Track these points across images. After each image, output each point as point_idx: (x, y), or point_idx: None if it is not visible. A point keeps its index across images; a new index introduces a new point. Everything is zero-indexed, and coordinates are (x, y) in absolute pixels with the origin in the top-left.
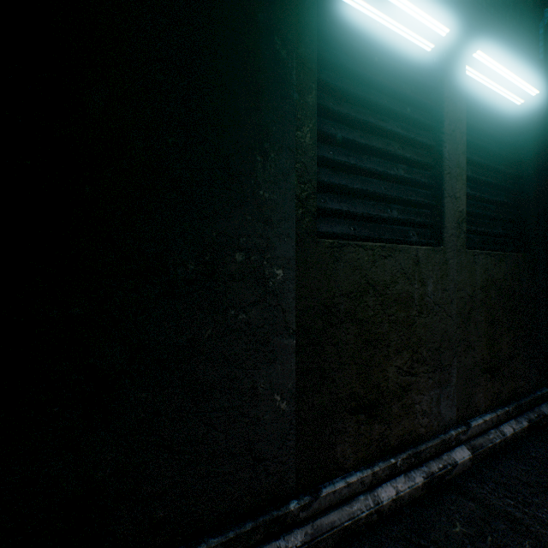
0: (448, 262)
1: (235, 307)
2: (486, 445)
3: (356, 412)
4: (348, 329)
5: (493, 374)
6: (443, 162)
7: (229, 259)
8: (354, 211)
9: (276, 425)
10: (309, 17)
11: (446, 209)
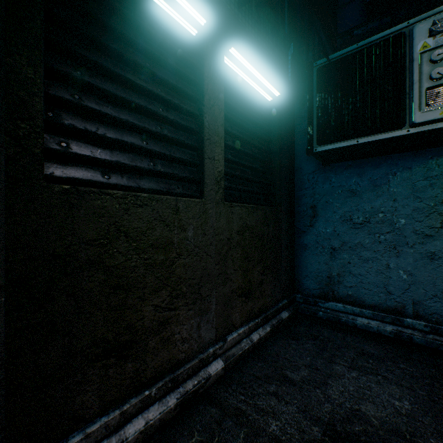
0: (208, 211)
1: None
2: (238, 353)
3: (103, 357)
4: (91, 276)
5: (247, 296)
6: (204, 129)
7: None
8: (106, 159)
9: None
10: None
11: (206, 168)
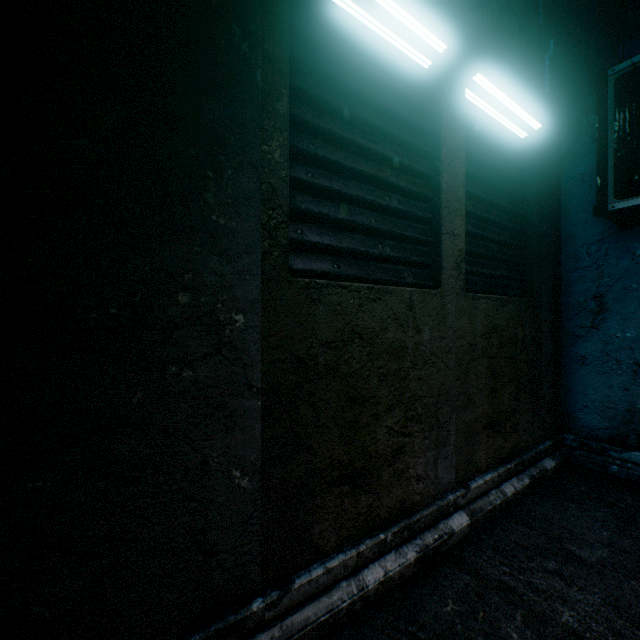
0: (446, 307)
1: (177, 363)
2: (486, 508)
3: (339, 483)
4: (328, 385)
5: (495, 429)
6: (440, 194)
7: (168, 301)
8: (337, 245)
9: (234, 508)
10: (279, 7)
11: (444, 247)
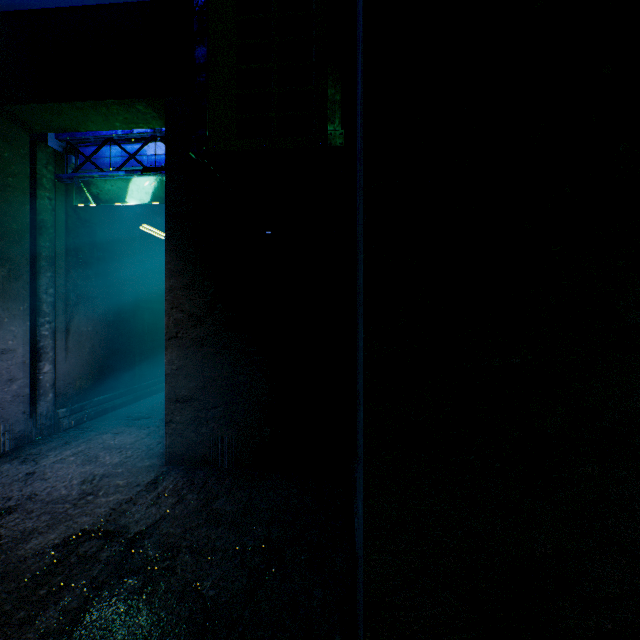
0: None
1: None
2: None
3: None
4: None
5: None
6: None
7: None
8: None
9: None
10: None
11: None
